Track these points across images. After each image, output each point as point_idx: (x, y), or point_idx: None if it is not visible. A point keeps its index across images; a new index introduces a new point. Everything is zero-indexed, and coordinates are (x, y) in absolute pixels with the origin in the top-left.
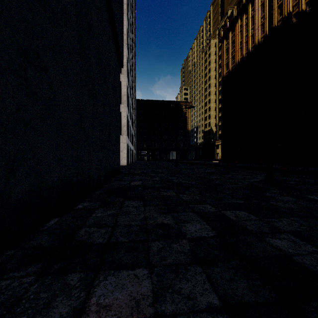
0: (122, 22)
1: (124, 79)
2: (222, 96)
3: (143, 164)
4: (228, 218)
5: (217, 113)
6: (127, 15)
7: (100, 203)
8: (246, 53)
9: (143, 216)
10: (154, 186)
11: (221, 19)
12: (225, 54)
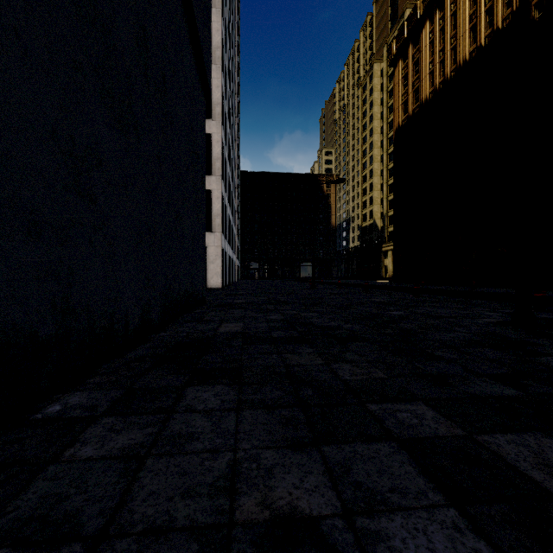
0: (210, 7)
1: (217, 130)
2: (396, 162)
3: (252, 285)
4: (524, 479)
5: (385, 194)
6: (224, 13)
7: (117, 395)
8: (441, 82)
9: (226, 463)
10: (269, 335)
11: (392, 26)
12: (401, 86)
